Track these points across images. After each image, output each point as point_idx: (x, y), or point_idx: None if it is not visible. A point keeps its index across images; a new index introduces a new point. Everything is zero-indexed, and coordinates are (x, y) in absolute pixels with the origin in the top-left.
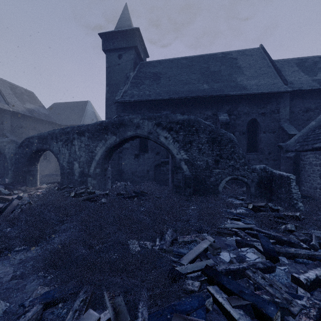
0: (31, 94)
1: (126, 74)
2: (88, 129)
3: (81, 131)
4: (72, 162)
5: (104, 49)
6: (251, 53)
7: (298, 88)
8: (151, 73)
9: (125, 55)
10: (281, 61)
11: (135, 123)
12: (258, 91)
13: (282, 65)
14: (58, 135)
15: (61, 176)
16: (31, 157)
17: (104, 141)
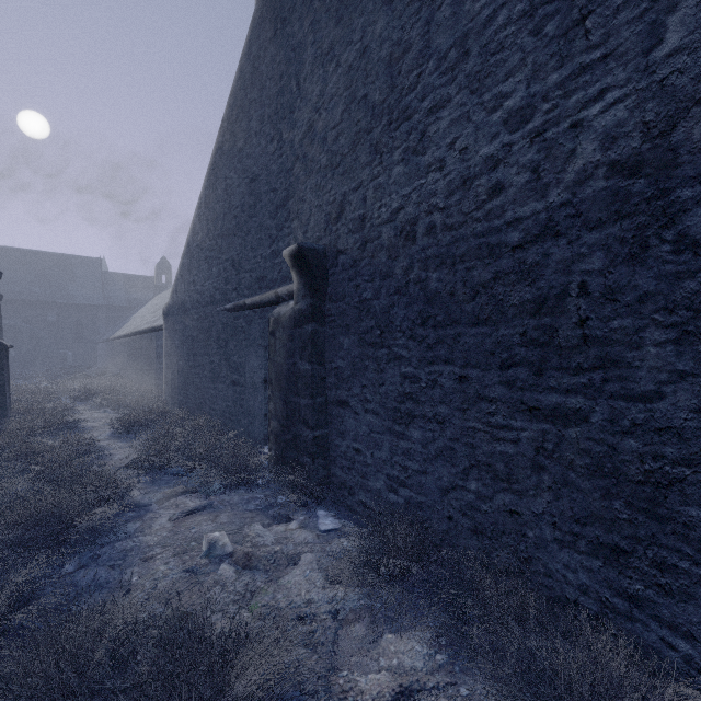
0: None
1: None
2: None
3: None
4: None
5: None
6: (89, 263)
7: (112, 303)
8: None
9: None
10: (115, 274)
11: None
12: (82, 302)
13: (114, 280)
14: None
15: None
16: None
17: None
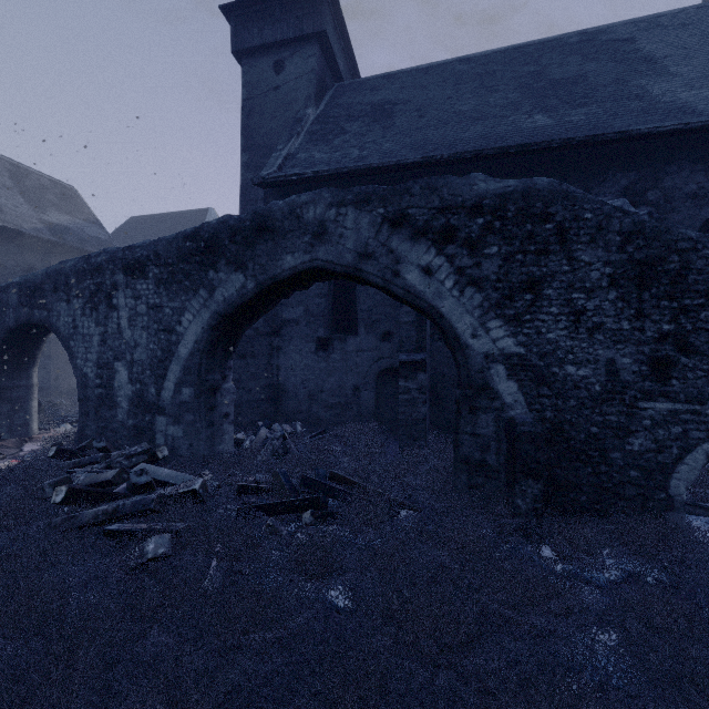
0: (68, 190)
1: (295, 115)
2: (155, 253)
3: (134, 260)
4: (111, 365)
5: (236, 49)
6: (678, 20)
7: None
8: (367, 105)
9: (292, 61)
10: None
11: (309, 222)
12: None
13: None
14: (72, 277)
15: (81, 410)
16: (5, 349)
17: (205, 293)
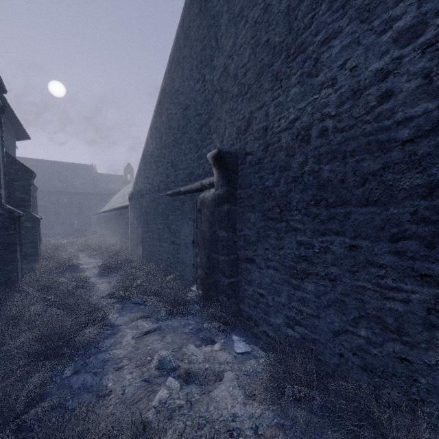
0: None
1: None
2: None
3: None
4: None
5: None
6: (87, 168)
7: (99, 191)
8: None
9: None
10: (101, 174)
11: None
12: (82, 191)
13: (100, 177)
14: None
15: None
16: None
17: None
